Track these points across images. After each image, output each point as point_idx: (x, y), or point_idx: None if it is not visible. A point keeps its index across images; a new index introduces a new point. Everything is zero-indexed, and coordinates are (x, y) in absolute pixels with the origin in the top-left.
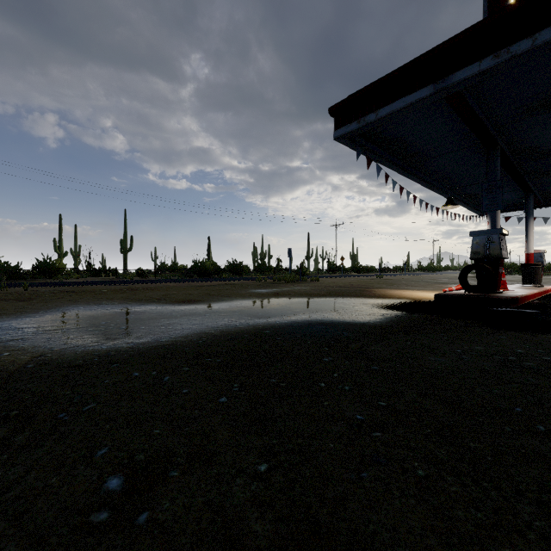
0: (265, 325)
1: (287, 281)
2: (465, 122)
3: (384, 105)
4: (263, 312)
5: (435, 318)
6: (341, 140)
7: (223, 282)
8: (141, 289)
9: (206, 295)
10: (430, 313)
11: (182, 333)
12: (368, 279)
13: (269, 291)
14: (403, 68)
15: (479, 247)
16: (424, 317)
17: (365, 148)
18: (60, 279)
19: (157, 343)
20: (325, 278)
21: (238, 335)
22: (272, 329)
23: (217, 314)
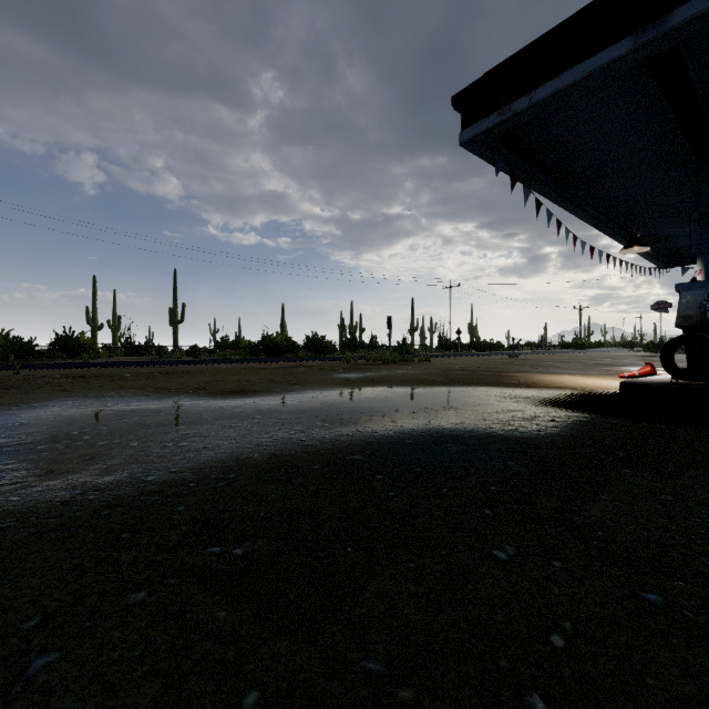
0: (353, 439)
1: (385, 362)
2: (673, 109)
3: (543, 81)
4: (350, 413)
5: (655, 427)
6: (470, 146)
7: (297, 363)
8: (179, 373)
9: (267, 382)
10: (635, 416)
11: (197, 459)
12: (497, 359)
13: (360, 376)
14: (578, 16)
15: (692, 308)
16: (632, 424)
17: (506, 160)
18: (85, 359)
19: (131, 489)
20: (438, 358)
21: (299, 465)
22: (366, 450)
23: (274, 416)
